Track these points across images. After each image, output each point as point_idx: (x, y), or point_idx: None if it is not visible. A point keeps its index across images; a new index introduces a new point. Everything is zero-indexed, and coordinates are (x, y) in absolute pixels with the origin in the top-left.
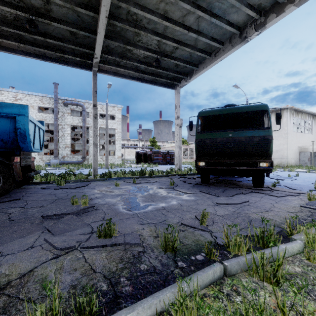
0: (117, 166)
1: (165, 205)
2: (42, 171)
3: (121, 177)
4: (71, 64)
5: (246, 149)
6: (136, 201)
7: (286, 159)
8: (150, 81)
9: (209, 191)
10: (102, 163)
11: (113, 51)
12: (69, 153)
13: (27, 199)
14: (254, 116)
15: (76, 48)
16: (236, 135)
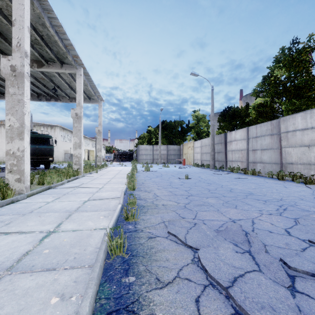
0: None
1: None
2: None
3: None
4: None
5: (44, 153)
6: None
7: (57, 158)
8: None
9: None
10: None
11: None
12: None
13: None
14: (45, 137)
15: None
16: (40, 147)
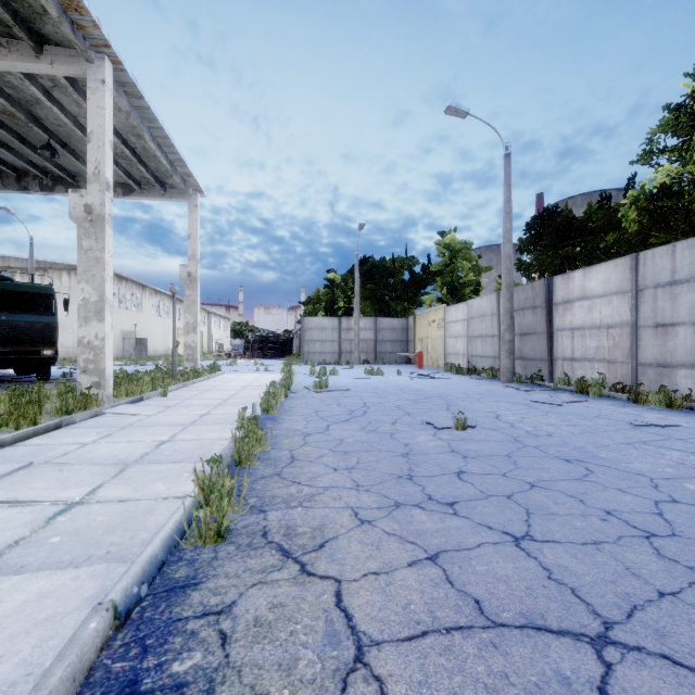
0: None
1: None
2: None
3: None
4: None
5: (27, 335)
6: None
7: None
8: None
9: None
10: None
11: None
12: None
13: None
14: (39, 293)
15: None
16: (13, 319)
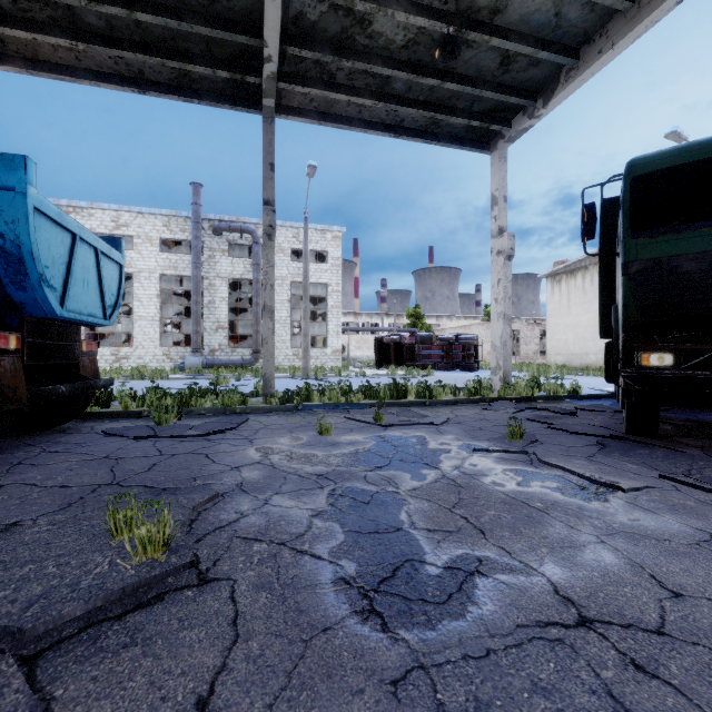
0: (330, 372)
1: (568, 580)
2: (160, 381)
3: (339, 403)
4: (209, 96)
5: None
6: (399, 523)
7: None
8: (420, 131)
9: (708, 477)
10: (297, 366)
11: (316, 35)
12: (225, 343)
13: (15, 478)
14: None
15: (214, 33)
16: None
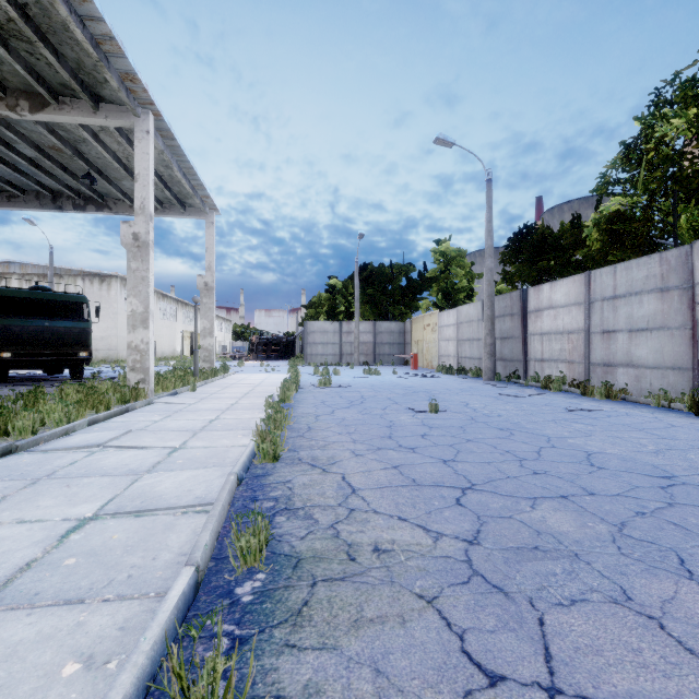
0: None
1: None
2: None
3: None
4: None
5: (66, 339)
6: None
7: (116, 351)
8: None
9: (20, 385)
10: None
11: None
12: None
13: None
14: (72, 301)
15: None
16: (54, 325)
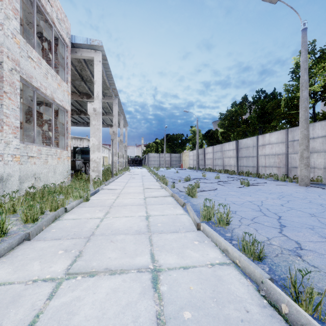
0: None
1: None
2: None
3: None
4: None
5: None
6: None
7: None
8: None
9: None
10: None
11: None
12: None
13: None
14: None
15: None
16: None
